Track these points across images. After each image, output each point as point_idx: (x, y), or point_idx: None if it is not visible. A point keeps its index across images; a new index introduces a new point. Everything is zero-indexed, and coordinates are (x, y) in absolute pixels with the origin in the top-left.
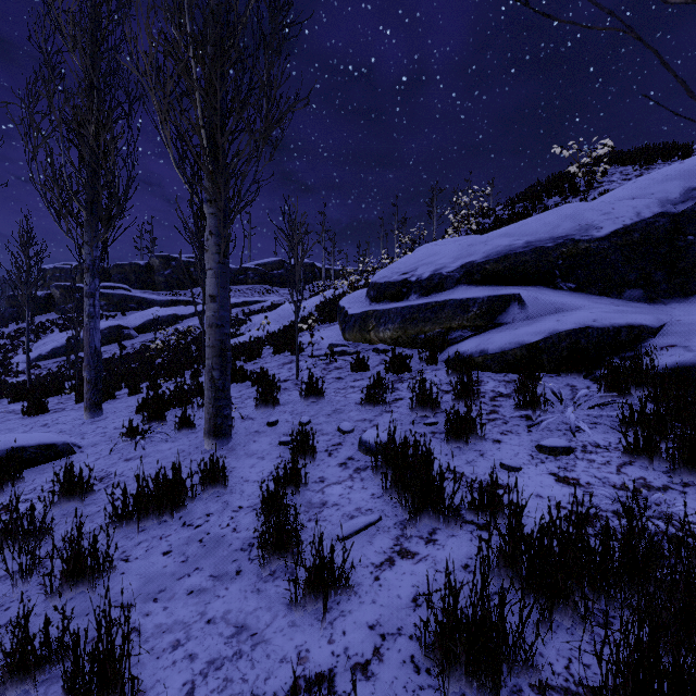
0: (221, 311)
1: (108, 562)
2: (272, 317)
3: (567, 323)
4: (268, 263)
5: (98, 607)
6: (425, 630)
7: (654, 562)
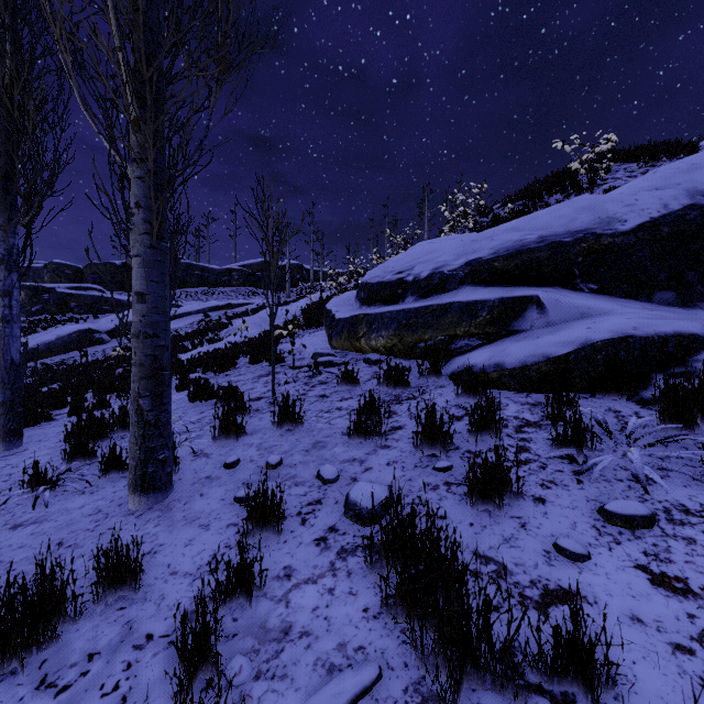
0: (153, 315)
1: None
2: (254, 320)
3: (601, 331)
4: (253, 264)
5: None
6: None
7: None
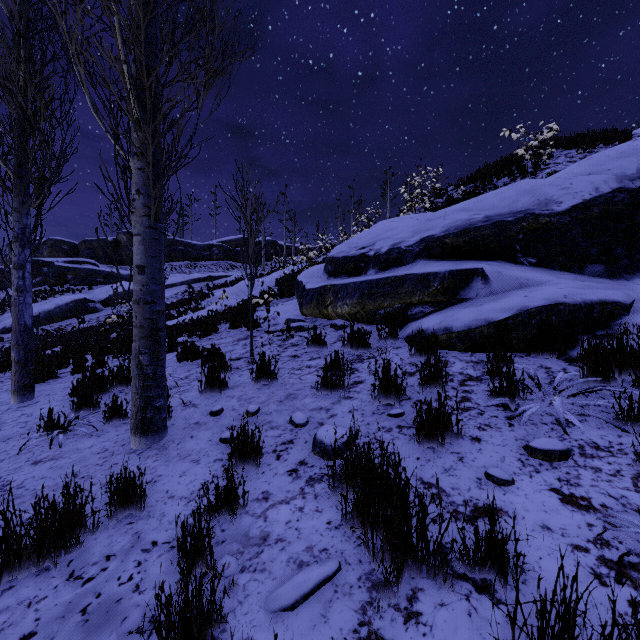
0: (151, 285)
1: None
2: (233, 291)
3: (536, 299)
4: (232, 240)
5: None
6: None
7: None
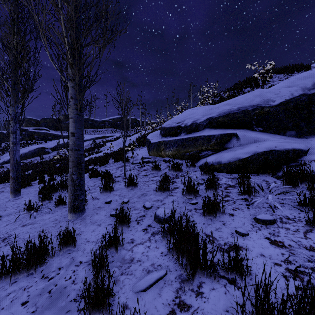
0: (78, 141)
1: None
2: (115, 143)
3: (261, 148)
4: (115, 118)
5: None
6: None
7: None
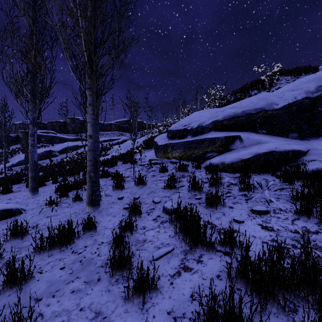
0: (94, 143)
1: (30, 274)
2: (122, 146)
3: (263, 149)
4: (121, 121)
5: (13, 309)
6: (198, 317)
7: (319, 276)
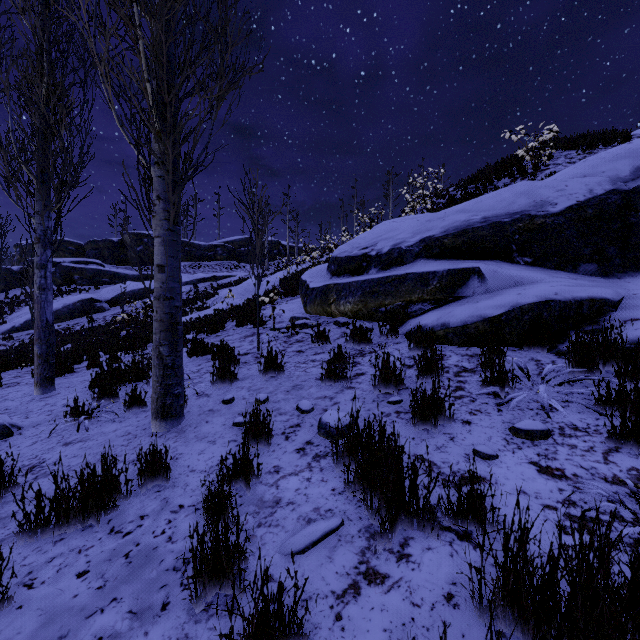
0: (170, 282)
1: None
2: (238, 290)
3: (528, 296)
4: (235, 241)
5: None
6: None
7: None
